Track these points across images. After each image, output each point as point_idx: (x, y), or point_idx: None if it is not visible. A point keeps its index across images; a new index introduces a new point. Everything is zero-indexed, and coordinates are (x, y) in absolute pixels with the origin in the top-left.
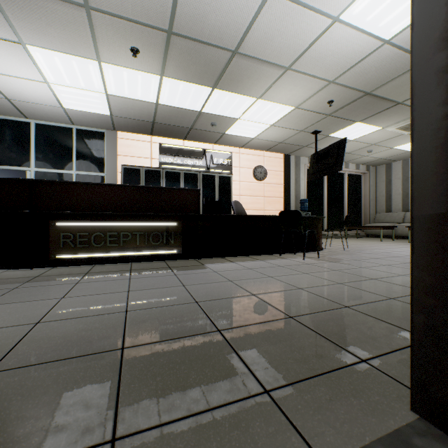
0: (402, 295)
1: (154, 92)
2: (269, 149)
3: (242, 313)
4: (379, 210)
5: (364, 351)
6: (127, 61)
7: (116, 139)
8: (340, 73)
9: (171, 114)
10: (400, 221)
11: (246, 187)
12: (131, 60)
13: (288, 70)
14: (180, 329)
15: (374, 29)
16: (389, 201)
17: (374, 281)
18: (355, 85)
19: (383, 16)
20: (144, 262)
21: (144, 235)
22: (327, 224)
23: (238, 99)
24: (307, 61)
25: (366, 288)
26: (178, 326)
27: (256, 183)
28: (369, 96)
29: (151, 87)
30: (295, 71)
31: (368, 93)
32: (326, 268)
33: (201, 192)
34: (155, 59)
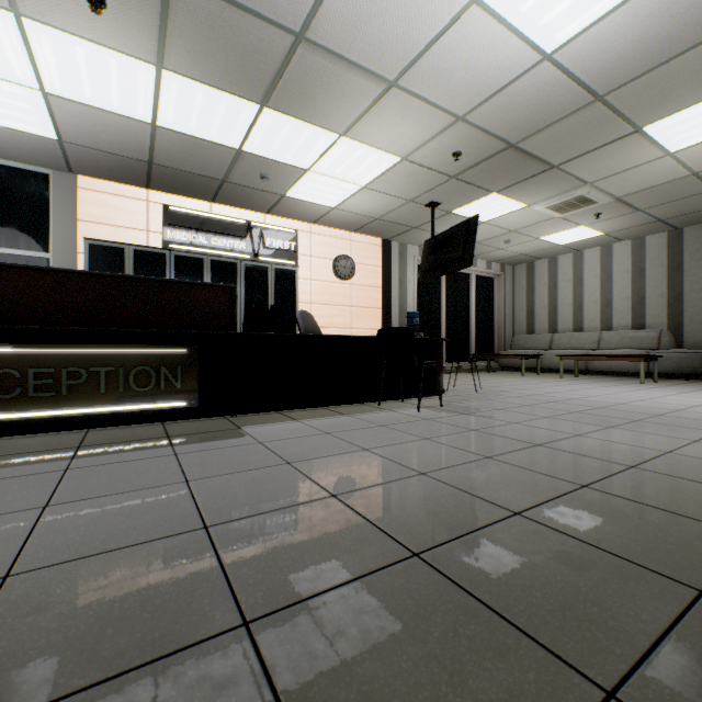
0: (596, 476)
1: (146, 99)
2: (360, 229)
3: (309, 555)
4: (517, 330)
5: (598, 655)
6: (82, 22)
7: (75, 190)
8: (475, 105)
9: (185, 149)
10: (546, 347)
11: (321, 290)
12: (91, 22)
13: (393, 87)
14: (140, 632)
15: (531, 30)
16: (531, 318)
17: (542, 450)
18: (495, 128)
19: (546, 7)
20: (117, 427)
21: (117, 373)
22: (446, 351)
23: (307, 133)
24: (425, 74)
25: (534, 464)
26: (137, 620)
27: (338, 283)
28: (515, 150)
29: (139, 88)
30: (405, 91)
31: (513, 145)
32: (458, 426)
33: (244, 295)
34: (142, 28)
